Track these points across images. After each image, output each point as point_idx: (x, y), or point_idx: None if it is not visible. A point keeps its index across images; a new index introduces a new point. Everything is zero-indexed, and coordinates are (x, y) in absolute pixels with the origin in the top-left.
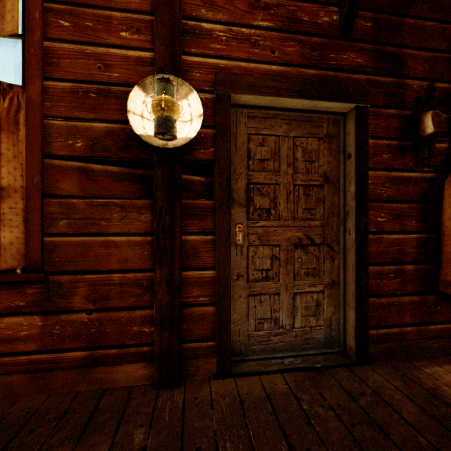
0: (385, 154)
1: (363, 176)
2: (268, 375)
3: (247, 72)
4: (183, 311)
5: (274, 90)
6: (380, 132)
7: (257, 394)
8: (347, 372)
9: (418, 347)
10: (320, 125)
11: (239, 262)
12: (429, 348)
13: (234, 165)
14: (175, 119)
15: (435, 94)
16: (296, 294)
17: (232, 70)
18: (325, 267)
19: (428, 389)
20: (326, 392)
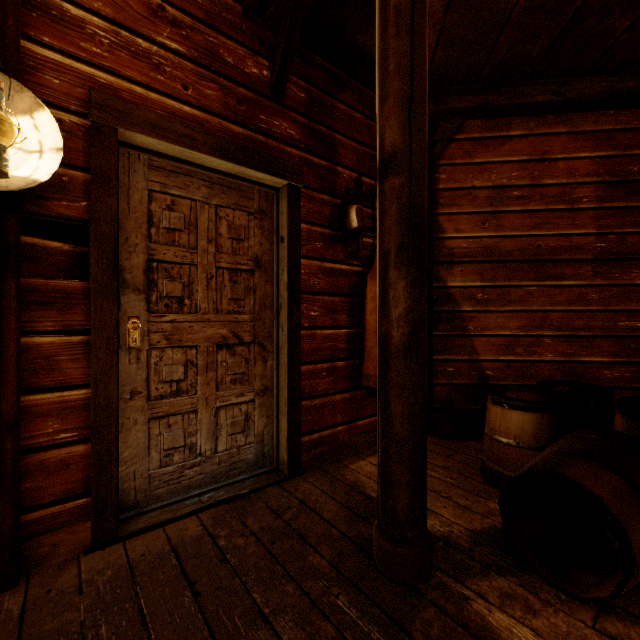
0: (318, 242)
1: (296, 264)
2: (178, 521)
3: (146, 104)
4: (25, 460)
5: (187, 140)
6: (314, 217)
7: (158, 550)
8: (278, 489)
9: (348, 446)
10: (250, 196)
11: (134, 373)
12: (357, 444)
13: (126, 231)
14: (5, 145)
15: (363, 188)
16: (220, 408)
17: (120, 93)
18: (256, 371)
19: (350, 484)
20: (250, 518)
